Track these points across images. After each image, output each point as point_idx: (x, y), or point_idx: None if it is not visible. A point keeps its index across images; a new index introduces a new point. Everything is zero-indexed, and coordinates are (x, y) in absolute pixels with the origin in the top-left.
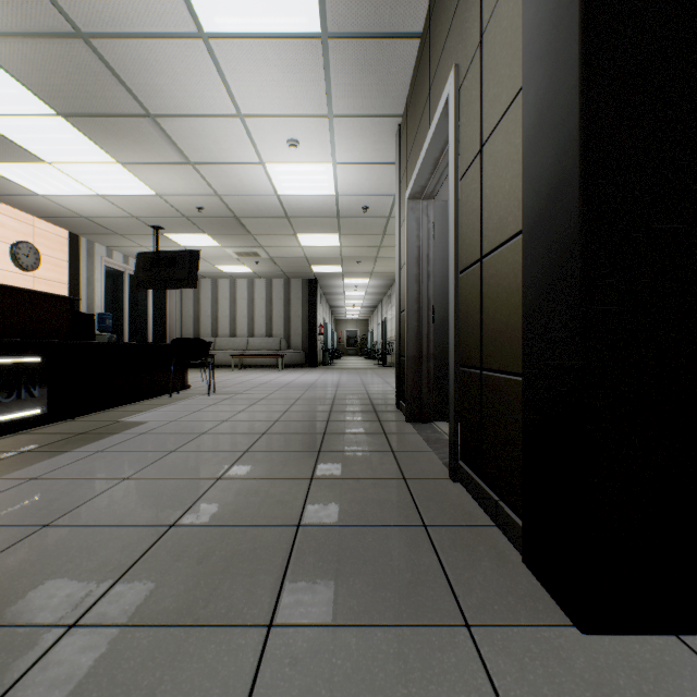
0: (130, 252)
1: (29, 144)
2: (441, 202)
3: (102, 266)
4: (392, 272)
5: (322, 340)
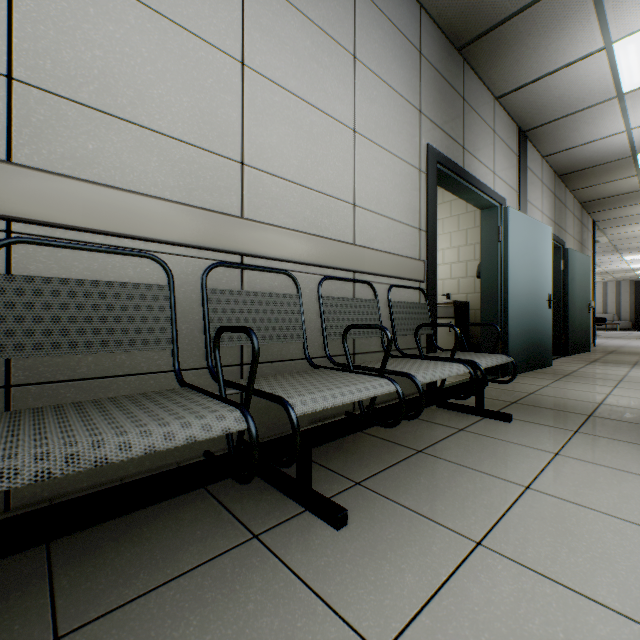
0: None
1: None
2: None
3: None
4: None
5: None
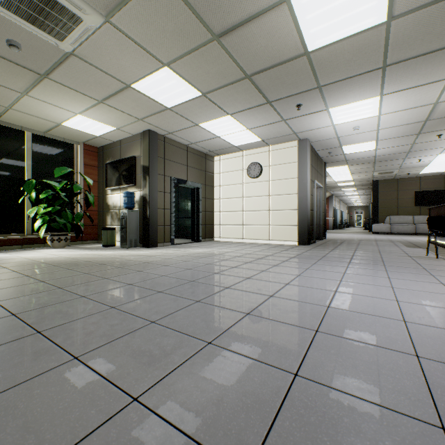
0: None
1: None
2: None
3: None
4: None
5: None
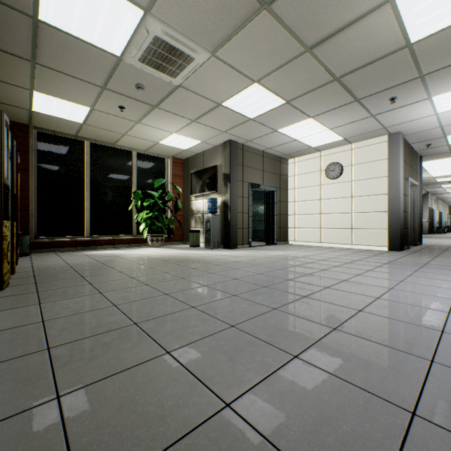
0: None
1: None
2: None
3: None
4: None
5: None
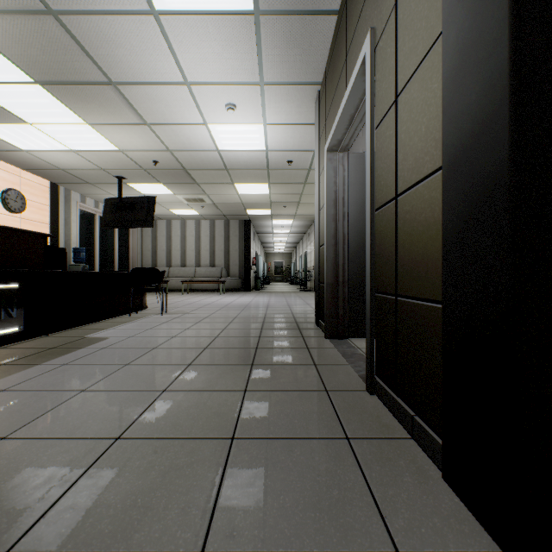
0: (100, 198)
1: (13, 107)
2: (354, 153)
3: (77, 209)
4: (311, 215)
5: (255, 269)
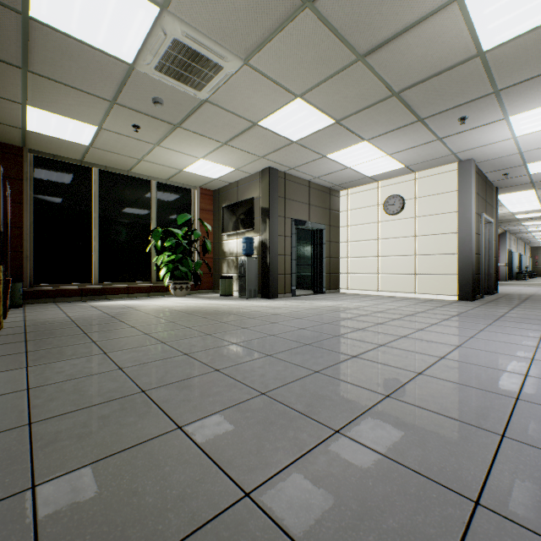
0: None
1: None
2: None
3: None
4: None
5: None
